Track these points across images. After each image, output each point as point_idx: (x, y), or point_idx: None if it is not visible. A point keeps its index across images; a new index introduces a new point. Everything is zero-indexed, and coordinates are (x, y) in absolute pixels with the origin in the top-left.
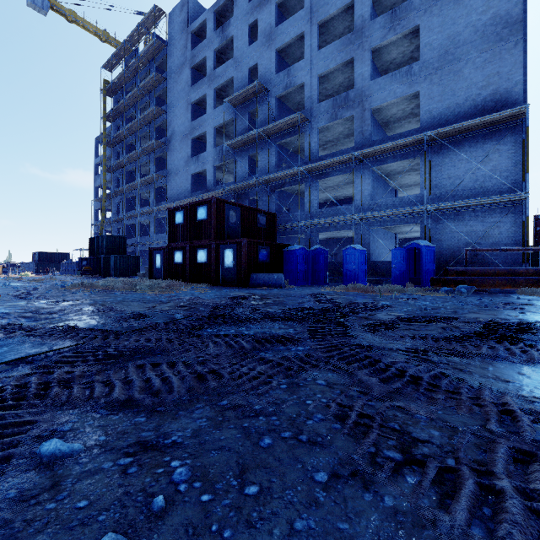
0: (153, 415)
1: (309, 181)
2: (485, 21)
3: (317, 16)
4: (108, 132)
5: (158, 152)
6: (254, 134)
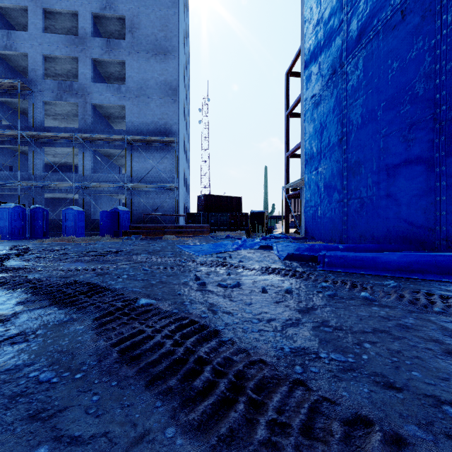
0: None
1: (33, 146)
2: (161, 80)
3: (42, 2)
4: None
5: None
6: None
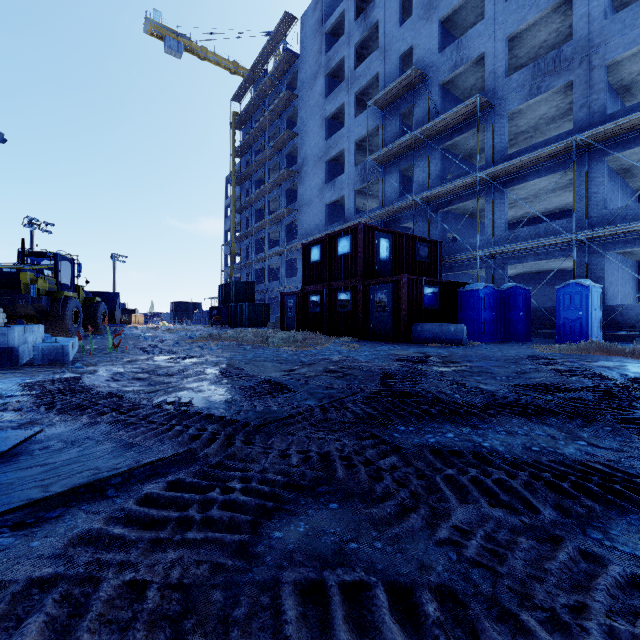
0: None
1: (491, 192)
2: None
3: None
4: (237, 170)
5: (288, 183)
6: (408, 139)
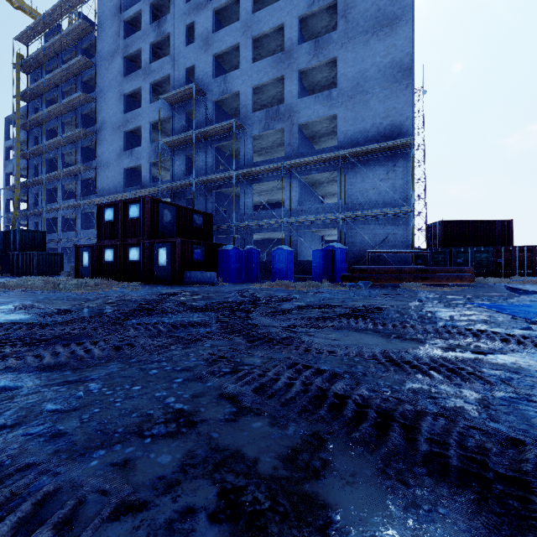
0: (77, 370)
1: (244, 185)
2: (386, 64)
3: (252, 31)
4: (22, 113)
5: (85, 141)
6: (191, 135)
